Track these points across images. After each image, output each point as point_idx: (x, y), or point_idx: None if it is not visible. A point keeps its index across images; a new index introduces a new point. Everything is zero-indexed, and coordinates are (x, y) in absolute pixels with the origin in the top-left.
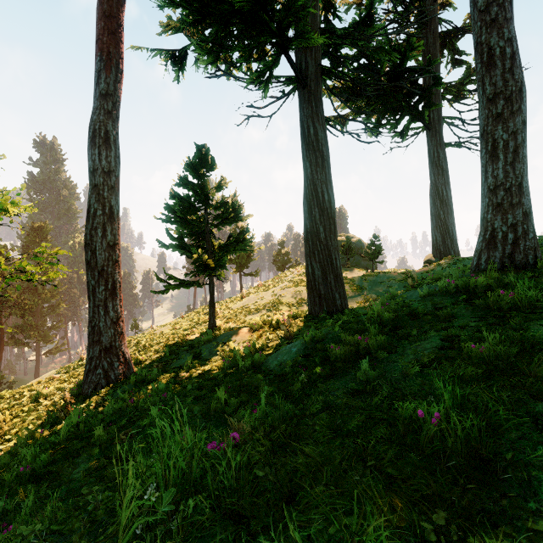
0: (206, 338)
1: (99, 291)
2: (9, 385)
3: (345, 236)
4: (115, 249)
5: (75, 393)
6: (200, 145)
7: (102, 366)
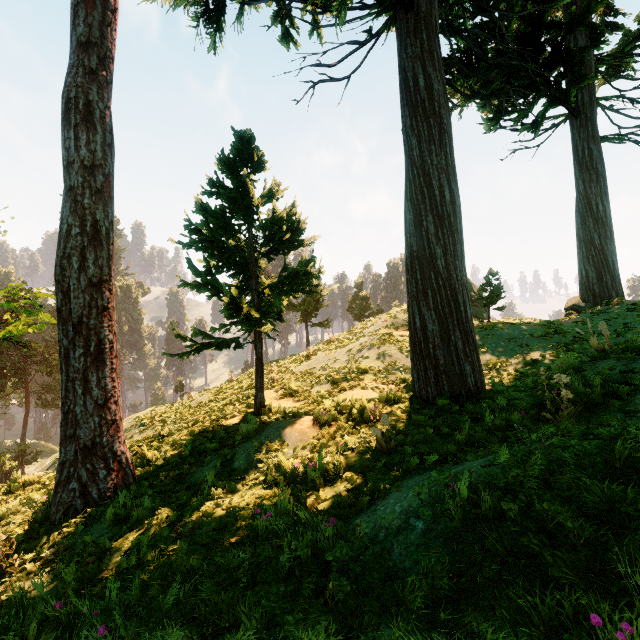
0: (246, 430)
1: (75, 356)
2: (34, 456)
3: None
4: (103, 288)
5: (40, 517)
6: (240, 130)
7: (78, 478)
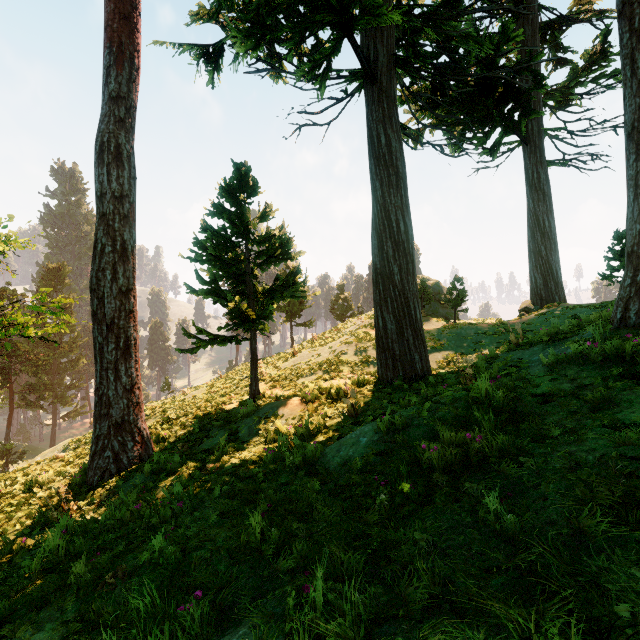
0: (246, 410)
1: (108, 350)
2: (19, 455)
3: (420, 278)
4: (129, 295)
5: (78, 481)
6: (239, 163)
7: (111, 448)
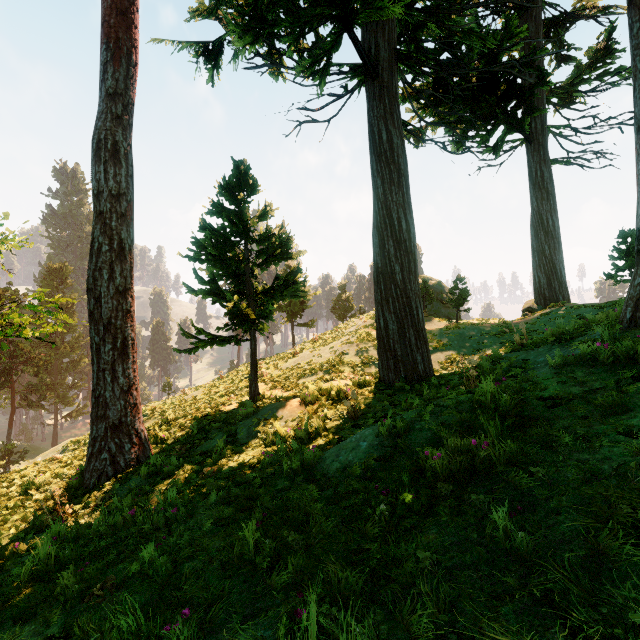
0: (245, 411)
1: (105, 351)
2: (21, 455)
3: (422, 277)
4: (127, 295)
5: (75, 483)
6: (238, 161)
7: (108, 450)
